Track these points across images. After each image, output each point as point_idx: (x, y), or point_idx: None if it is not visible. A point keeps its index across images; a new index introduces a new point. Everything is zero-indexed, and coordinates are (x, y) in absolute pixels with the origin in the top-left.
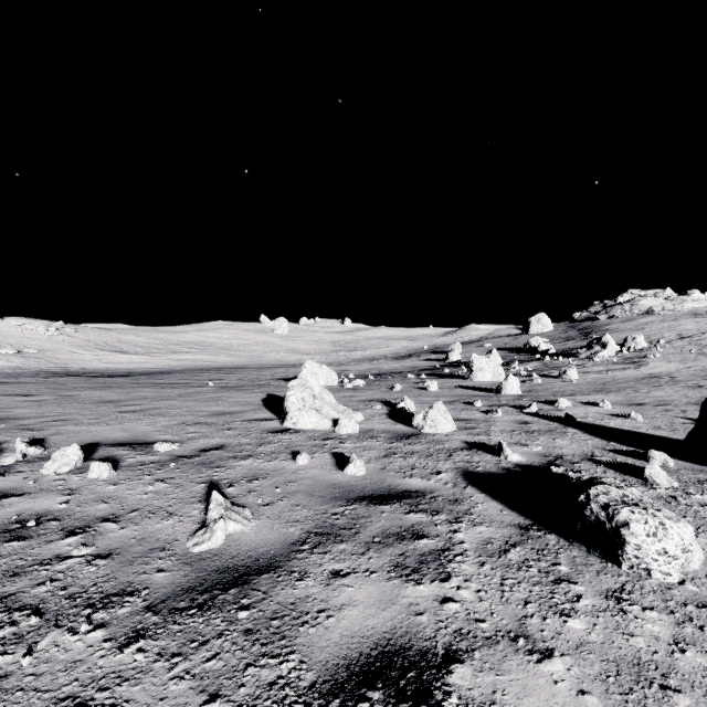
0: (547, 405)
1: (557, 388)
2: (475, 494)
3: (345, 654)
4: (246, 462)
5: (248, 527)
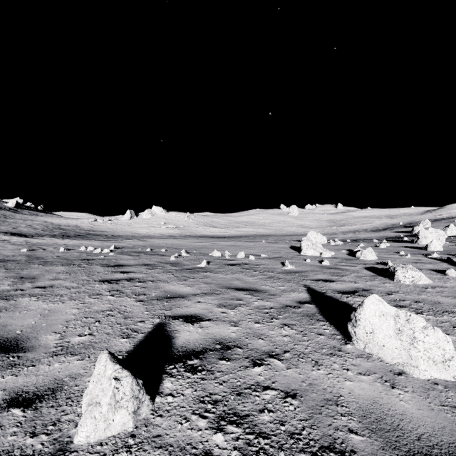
0: (449, 255)
1: None
2: (365, 270)
3: (316, 279)
4: (290, 260)
5: (294, 268)
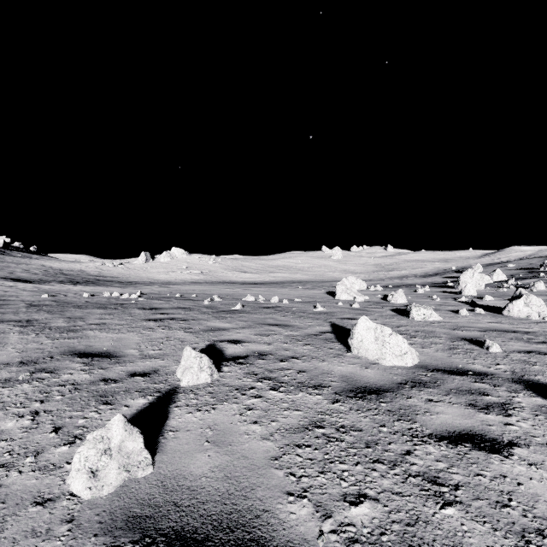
0: (478, 299)
1: (510, 293)
2: (389, 311)
3: (342, 317)
4: (323, 304)
5: (325, 310)
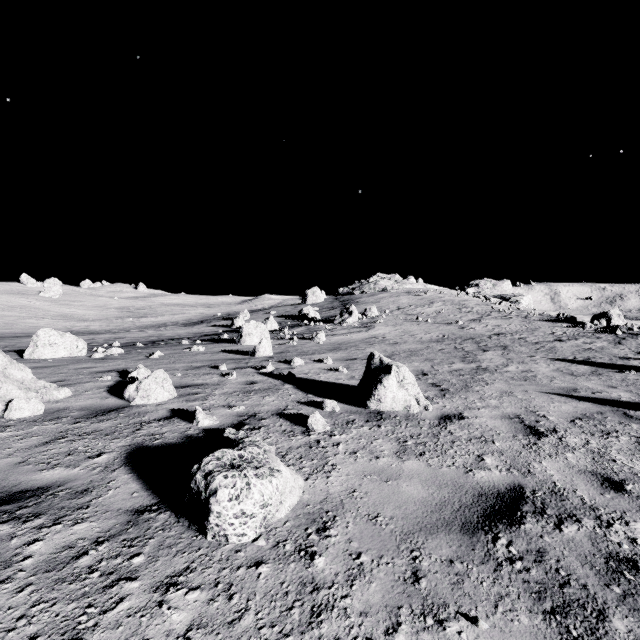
0: (285, 365)
1: (305, 348)
2: (120, 476)
3: None
4: None
5: None
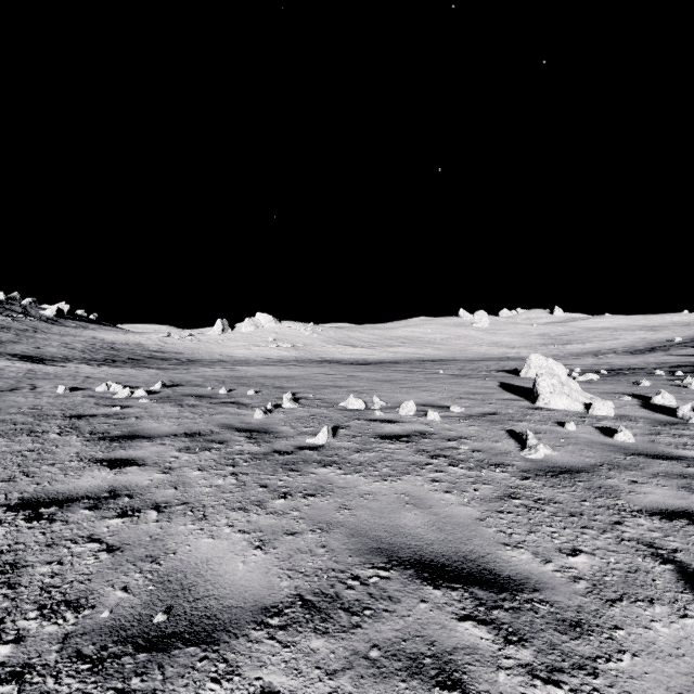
0: None
1: None
2: None
3: (656, 506)
4: (523, 423)
5: (554, 453)
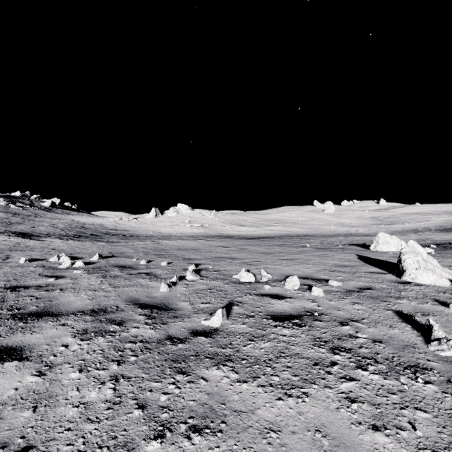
0: None
1: None
2: None
3: None
4: (403, 301)
5: None
